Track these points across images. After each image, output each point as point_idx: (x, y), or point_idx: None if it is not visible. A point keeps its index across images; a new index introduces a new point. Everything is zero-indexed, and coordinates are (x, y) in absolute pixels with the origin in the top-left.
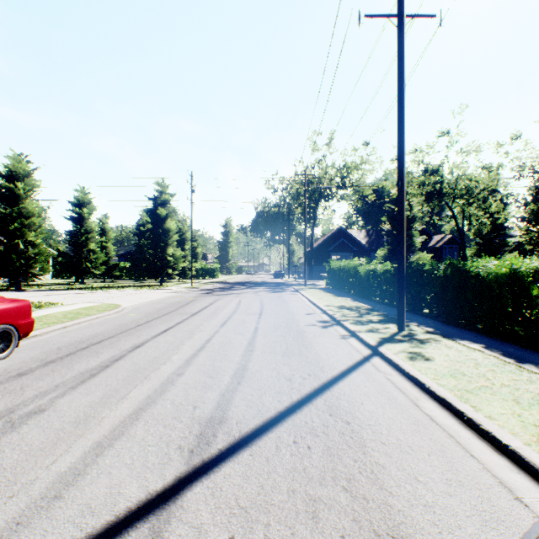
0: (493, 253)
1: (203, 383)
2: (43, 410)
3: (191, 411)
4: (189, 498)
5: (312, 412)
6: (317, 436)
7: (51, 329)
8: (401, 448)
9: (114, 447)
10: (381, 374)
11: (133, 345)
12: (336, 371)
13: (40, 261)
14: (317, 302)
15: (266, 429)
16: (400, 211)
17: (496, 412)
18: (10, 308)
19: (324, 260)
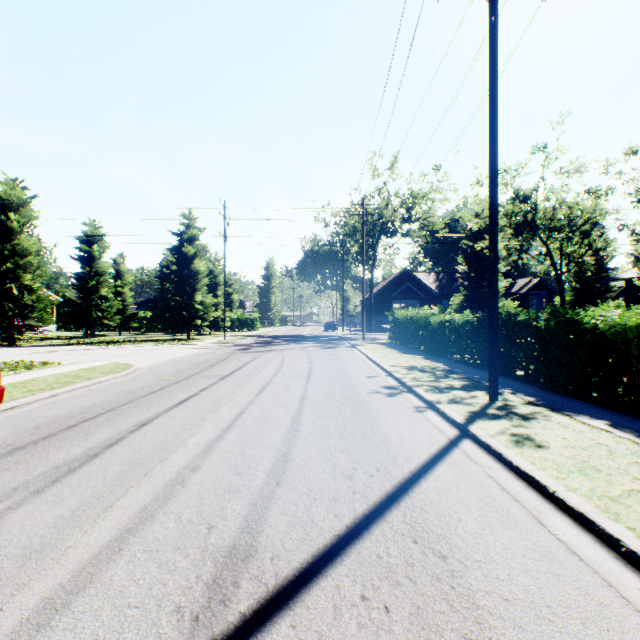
0: (594, 301)
1: (226, 484)
2: None
3: (204, 535)
4: None
5: (387, 536)
6: (399, 585)
7: (35, 399)
8: (536, 610)
9: (70, 610)
10: (479, 468)
11: (138, 422)
12: (415, 463)
13: (38, 310)
14: (380, 361)
15: (317, 572)
16: (492, 244)
17: None
18: None
19: (386, 309)
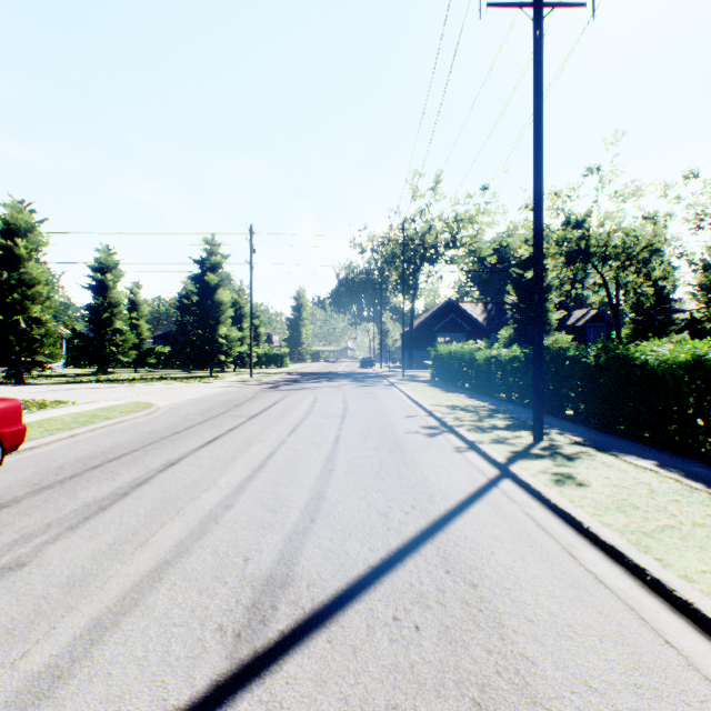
0: (655, 334)
1: (260, 521)
2: (22, 564)
3: (241, 566)
4: None
5: (420, 567)
6: (429, 608)
7: (54, 439)
8: (557, 629)
9: (120, 628)
10: (517, 506)
11: (165, 462)
12: (451, 502)
13: (47, 344)
14: (421, 400)
15: (352, 597)
16: (537, 275)
17: (694, 569)
18: None
19: (428, 343)
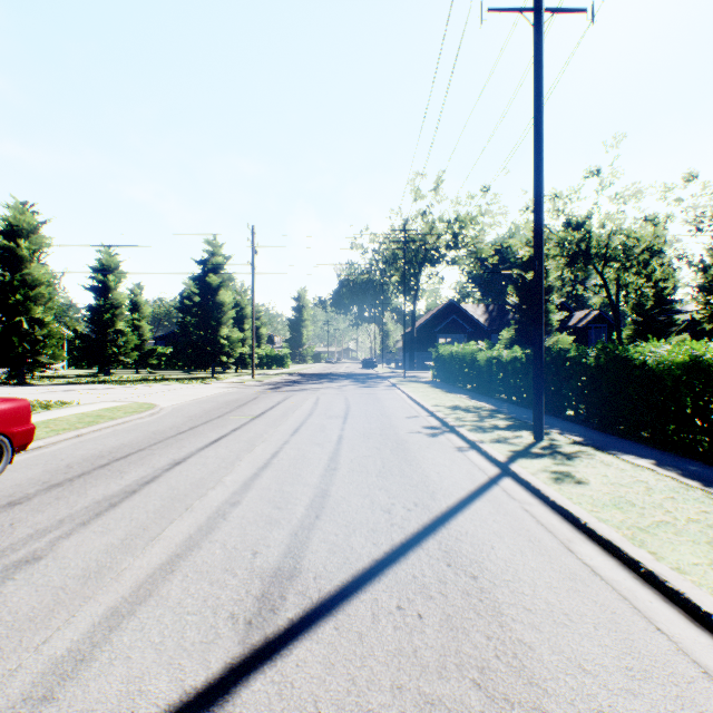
0: (656, 335)
1: (267, 517)
2: (38, 558)
3: (250, 559)
4: (244, 701)
5: (423, 560)
6: (432, 598)
7: (60, 439)
8: (554, 617)
9: (136, 616)
10: (516, 503)
11: (171, 461)
12: (453, 499)
13: (50, 345)
14: (422, 401)
15: (357, 588)
16: (537, 277)
17: (686, 561)
18: (0, 411)
19: (429, 344)
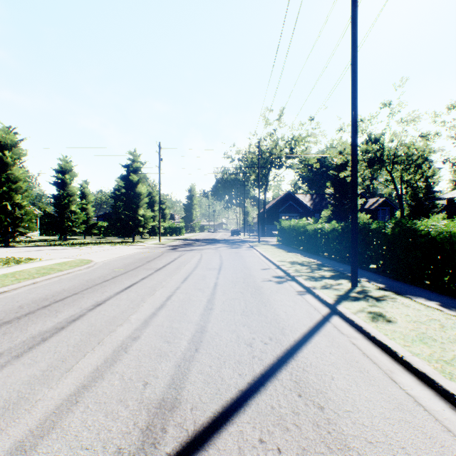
0: (424, 214)
1: (158, 350)
2: None
3: (140, 390)
4: None
5: (278, 391)
6: (288, 431)
7: (20, 285)
8: (394, 451)
9: (36, 451)
10: (345, 337)
11: (94, 303)
12: (298, 334)
13: (25, 221)
14: (271, 258)
15: (226, 420)
16: (353, 173)
17: None
18: None
19: (275, 220)
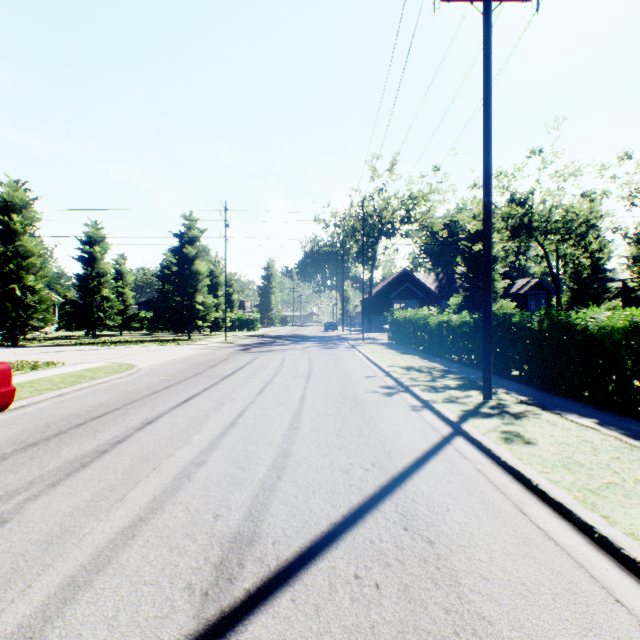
0: (591, 301)
1: (230, 477)
2: (4, 521)
3: (211, 523)
4: None
5: (380, 524)
6: (389, 566)
7: (43, 398)
8: (512, 587)
9: (92, 587)
10: (469, 463)
11: (144, 420)
12: (408, 459)
13: (40, 310)
14: (379, 362)
15: (315, 554)
16: (486, 248)
17: (639, 526)
18: None
19: (385, 309)
